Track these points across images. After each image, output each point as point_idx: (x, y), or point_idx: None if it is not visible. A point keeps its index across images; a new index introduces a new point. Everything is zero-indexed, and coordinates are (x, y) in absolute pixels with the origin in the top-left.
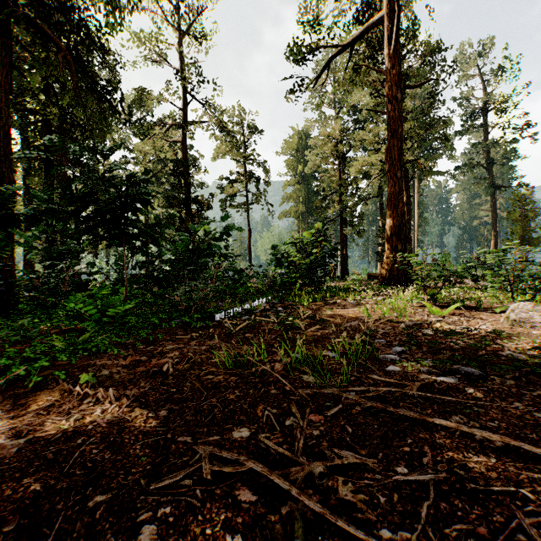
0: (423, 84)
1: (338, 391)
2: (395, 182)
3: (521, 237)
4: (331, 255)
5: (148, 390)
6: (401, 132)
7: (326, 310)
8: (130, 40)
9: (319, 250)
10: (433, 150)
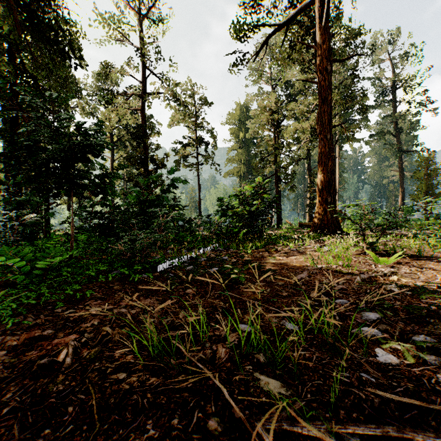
0: (348, 58)
1: (330, 436)
2: (325, 143)
3: (426, 192)
4: (270, 207)
5: (7, 413)
6: (330, 99)
7: (270, 258)
8: (95, 21)
9: (260, 202)
10: (351, 121)
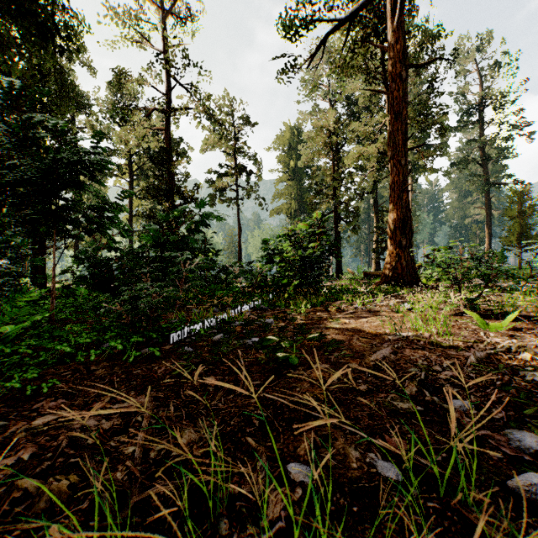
0: (428, 63)
1: None
2: (399, 170)
3: (519, 234)
4: (329, 251)
5: None
6: (405, 114)
7: (332, 322)
8: (107, 16)
9: (317, 245)
10: (426, 147)
